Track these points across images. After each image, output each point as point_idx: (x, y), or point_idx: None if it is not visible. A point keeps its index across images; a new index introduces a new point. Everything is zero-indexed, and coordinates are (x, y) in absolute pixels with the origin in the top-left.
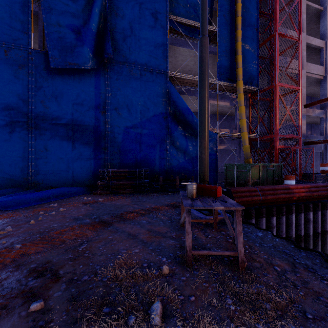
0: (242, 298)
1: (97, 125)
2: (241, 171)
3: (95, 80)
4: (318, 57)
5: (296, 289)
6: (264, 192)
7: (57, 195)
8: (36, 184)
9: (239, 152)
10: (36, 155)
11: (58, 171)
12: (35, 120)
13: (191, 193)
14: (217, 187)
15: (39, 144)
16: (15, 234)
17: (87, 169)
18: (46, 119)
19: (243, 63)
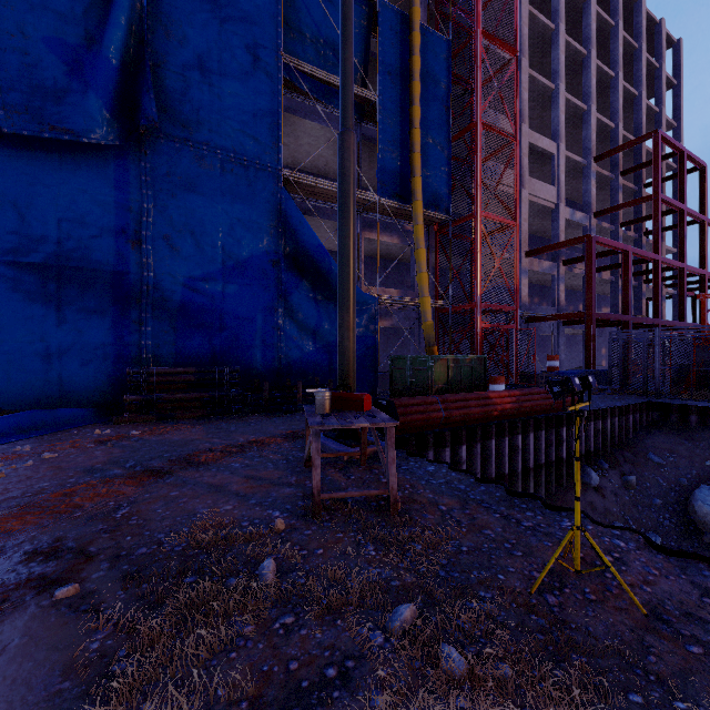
0: (388, 543)
1: (120, 271)
2: (418, 369)
3: (116, 171)
4: (548, 169)
5: (460, 526)
6: (448, 405)
7: (23, 428)
8: None
9: (417, 333)
10: None
11: (21, 373)
12: None
13: (323, 407)
14: (364, 395)
15: None
16: None
17: (96, 368)
18: None
19: (423, 169)
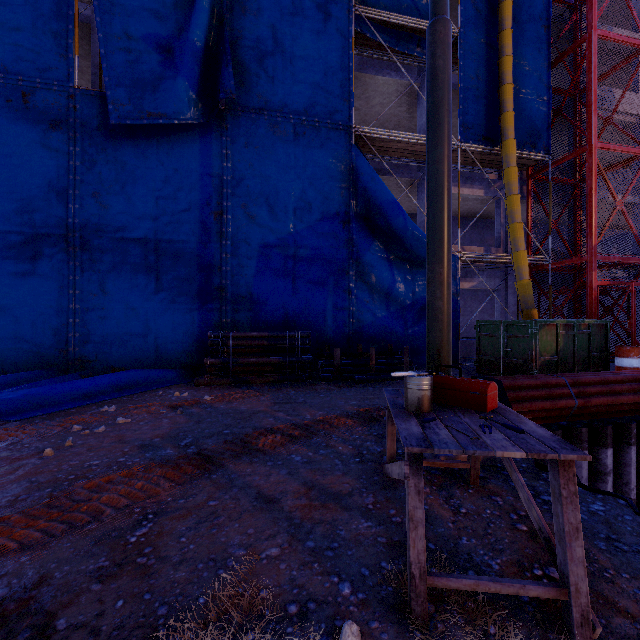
0: None
1: (204, 241)
2: (515, 337)
3: (201, 148)
4: None
5: None
6: (582, 388)
7: (120, 386)
8: (83, 363)
9: (504, 295)
10: (83, 303)
11: (127, 336)
12: (82, 233)
13: (418, 402)
14: (487, 385)
15: (89, 280)
16: None
17: (185, 331)
18: (103, 230)
19: (515, 103)
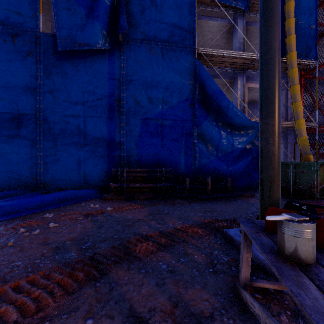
0: None
1: (110, 116)
2: (301, 172)
3: (109, 63)
4: None
5: None
6: None
7: (60, 200)
8: (44, 185)
9: (285, 147)
10: (44, 152)
11: (68, 170)
12: (44, 113)
13: (301, 252)
14: None
15: (47, 139)
16: None
17: (100, 168)
18: (55, 111)
19: (295, 30)
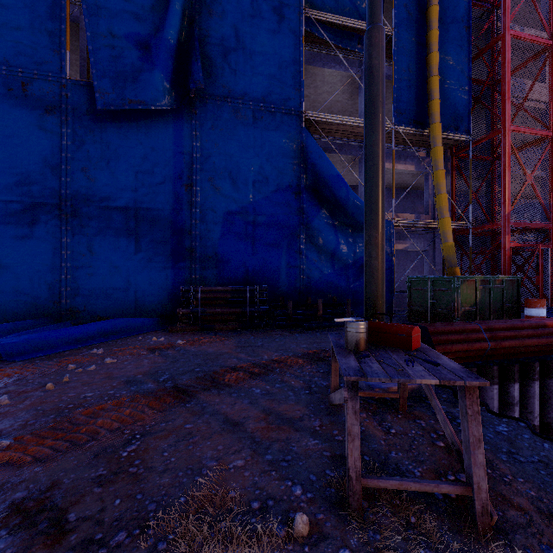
0: None
1: (177, 209)
2: (441, 291)
3: (174, 130)
4: None
5: None
6: (494, 333)
7: (106, 332)
8: (73, 313)
9: (432, 255)
10: (73, 262)
11: (111, 290)
12: (73, 202)
13: (356, 342)
14: (412, 328)
15: (78, 243)
16: (12, 412)
17: (160, 286)
18: (90, 200)
19: (441, 92)
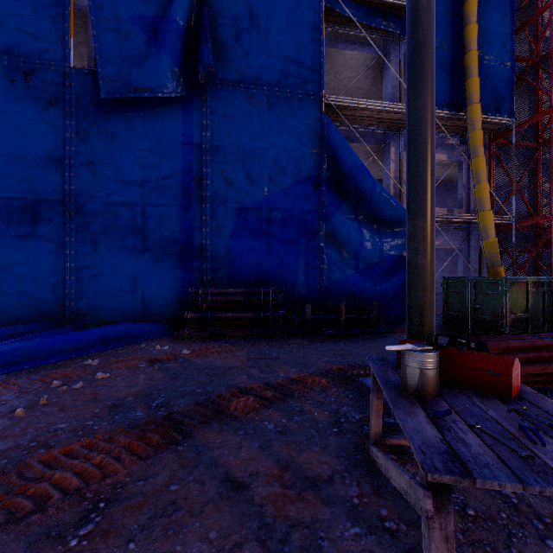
0: None
1: (186, 205)
2: (484, 294)
3: (183, 119)
4: None
5: None
6: None
7: (107, 339)
8: (77, 316)
9: (466, 254)
10: (77, 262)
11: (117, 291)
12: (76, 198)
13: (421, 384)
14: (510, 363)
15: (83, 241)
16: None
17: (168, 288)
18: (95, 196)
19: (479, 69)
